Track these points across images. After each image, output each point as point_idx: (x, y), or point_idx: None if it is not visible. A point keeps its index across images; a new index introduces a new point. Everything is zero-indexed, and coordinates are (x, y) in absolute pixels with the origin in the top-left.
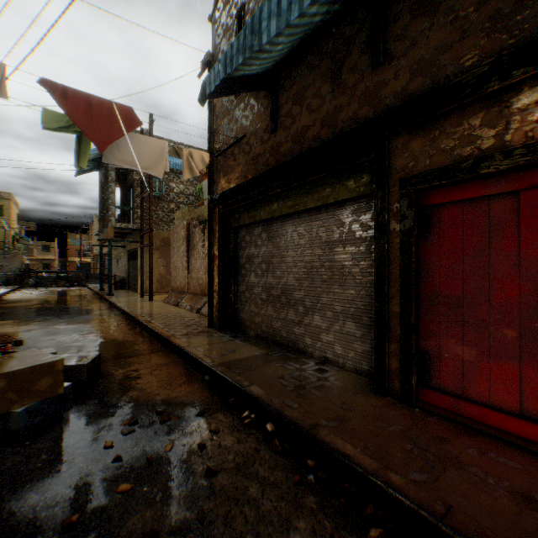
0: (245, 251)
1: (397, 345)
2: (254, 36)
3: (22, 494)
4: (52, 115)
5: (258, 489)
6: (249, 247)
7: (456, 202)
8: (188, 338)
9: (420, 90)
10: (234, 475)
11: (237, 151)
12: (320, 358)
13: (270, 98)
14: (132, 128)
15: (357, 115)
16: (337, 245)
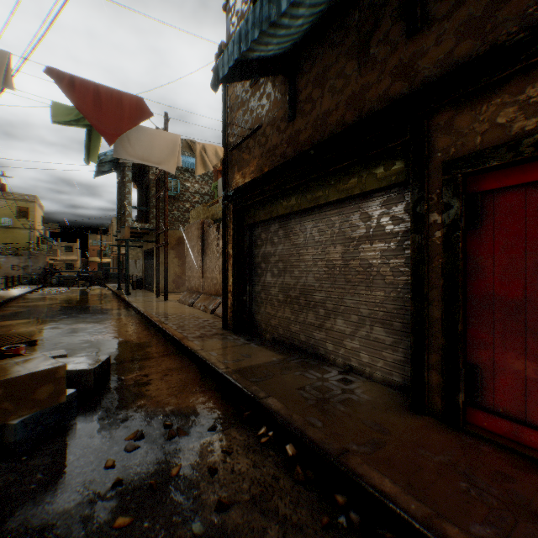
0: (261, 250)
1: (438, 357)
2: (271, 4)
3: (8, 525)
4: (61, 108)
5: (278, 532)
6: (265, 245)
7: (516, 186)
8: (201, 340)
9: (469, 55)
10: (250, 510)
11: (252, 144)
12: (344, 366)
13: (288, 84)
14: (142, 119)
15: (389, 93)
16: (363, 242)
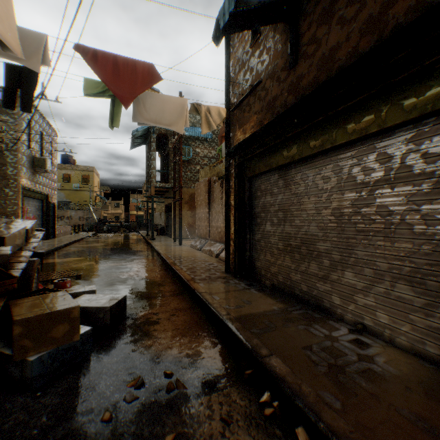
0: (261, 200)
1: None
2: None
3: None
4: (91, 83)
5: None
6: (264, 196)
7: None
8: (206, 283)
9: None
10: None
11: (252, 100)
12: (354, 324)
13: (288, 31)
14: (153, 83)
15: None
16: (380, 186)
